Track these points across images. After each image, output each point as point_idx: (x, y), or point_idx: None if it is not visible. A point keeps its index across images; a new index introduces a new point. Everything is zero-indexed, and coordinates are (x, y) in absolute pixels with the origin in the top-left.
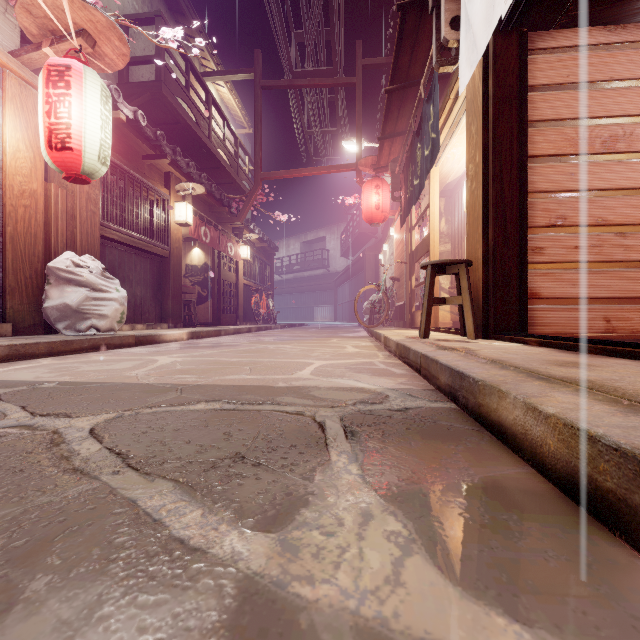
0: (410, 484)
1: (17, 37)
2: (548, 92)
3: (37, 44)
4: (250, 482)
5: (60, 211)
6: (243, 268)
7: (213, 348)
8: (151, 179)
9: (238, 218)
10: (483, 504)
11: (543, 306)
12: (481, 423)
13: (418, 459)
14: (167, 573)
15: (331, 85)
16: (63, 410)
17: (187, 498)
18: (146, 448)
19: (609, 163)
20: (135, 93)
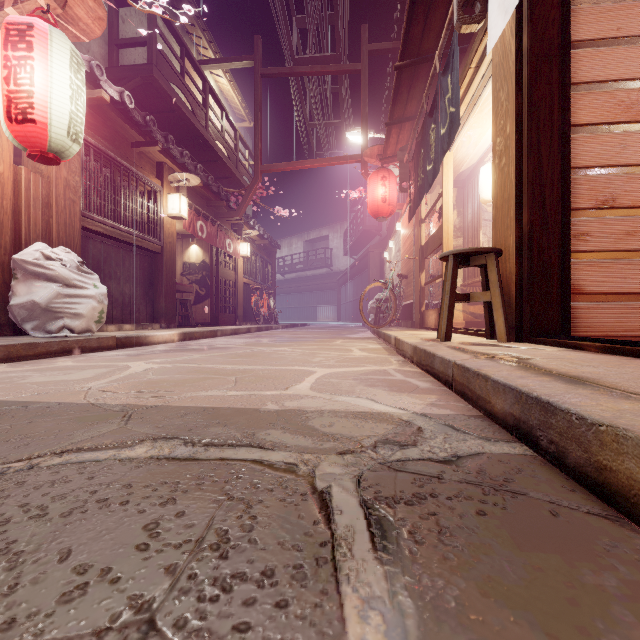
0: None
1: None
2: (594, 48)
3: None
4: None
5: (33, 198)
6: (243, 266)
7: (202, 351)
8: (141, 168)
9: (237, 213)
10: None
11: (588, 303)
12: (607, 500)
13: (547, 637)
14: None
15: (334, 72)
16: None
17: None
18: None
19: None
20: (125, 77)
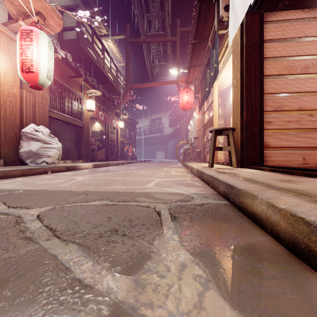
0: (206, 246)
1: (6, 16)
2: (274, 43)
3: (16, 19)
4: (120, 245)
5: (28, 103)
6: (120, 132)
7: (105, 172)
8: (74, 88)
9: (118, 107)
10: (246, 258)
11: (271, 151)
12: (242, 212)
13: (210, 232)
14: (70, 301)
15: (164, 41)
16: (25, 205)
17: (85, 254)
18: (65, 225)
19: (304, 79)
20: (66, 45)
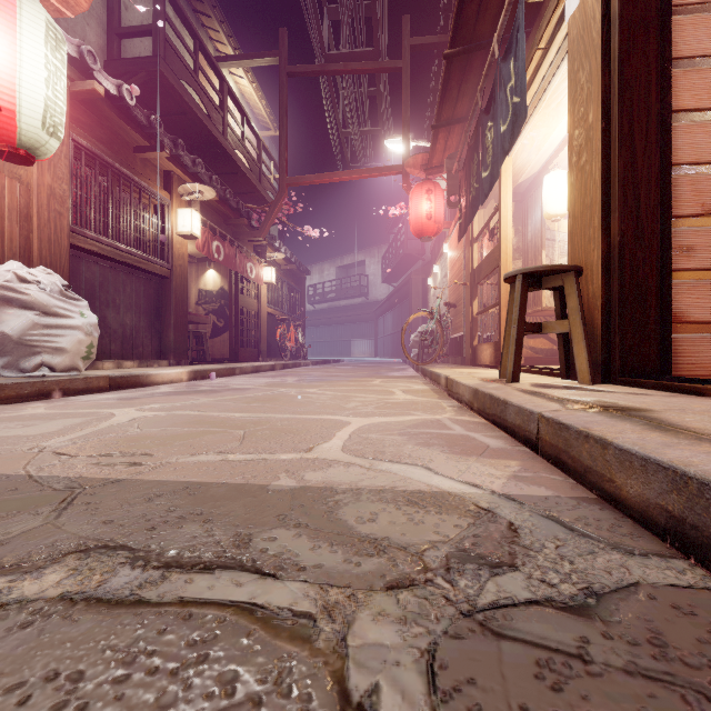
0: None
1: None
2: (700, 14)
3: None
4: None
5: (7, 208)
6: (267, 294)
7: (212, 394)
8: (145, 177)
9: (259, 232)
10: None
11: (692, 335)
12: None
13: None
14: None
15: (372, 70)
16: None
17: None
18: None
19: None
20: (127, 72)
